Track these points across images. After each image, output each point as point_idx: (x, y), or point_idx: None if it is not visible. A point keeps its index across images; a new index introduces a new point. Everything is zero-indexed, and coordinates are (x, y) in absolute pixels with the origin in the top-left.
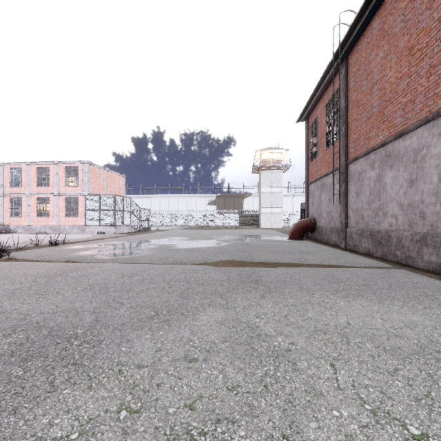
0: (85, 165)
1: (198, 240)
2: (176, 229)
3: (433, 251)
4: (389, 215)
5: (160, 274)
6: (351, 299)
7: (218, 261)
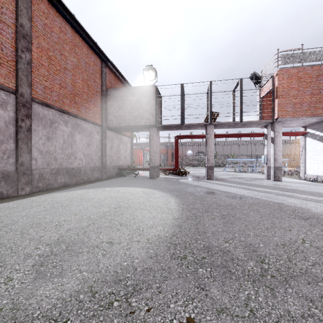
0: None
1: None
2: None
3: None
4: None
5: None
6: None
7: None
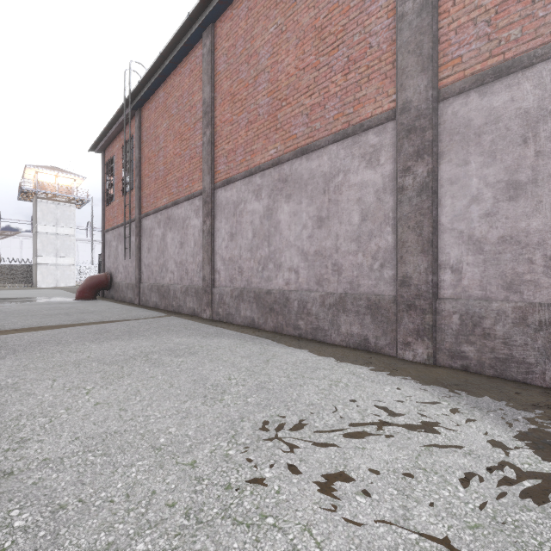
0: None
1: None
2: None
3: (191, 299)
4: (170, 271)
5: None
6: (105, 342)
7: None
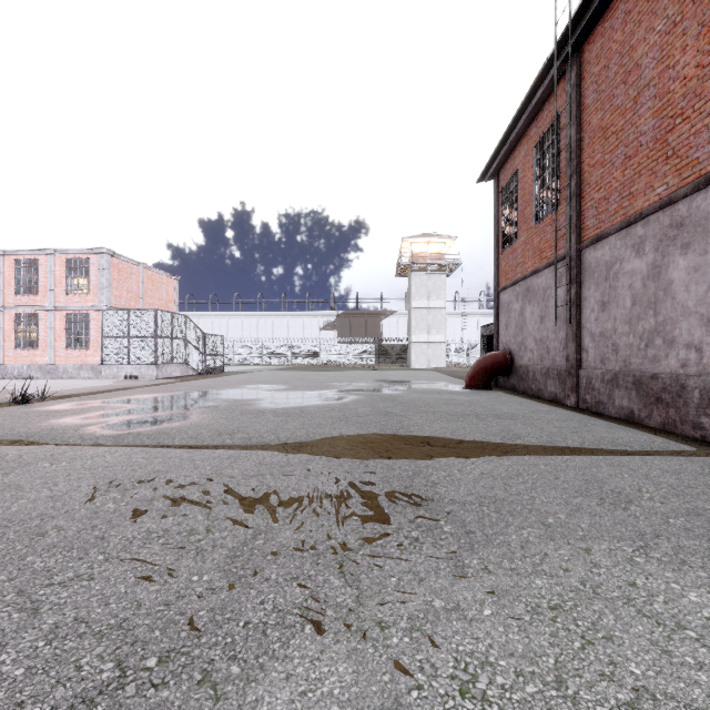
0: (103, 256)
1: (303, 391)
2: (269, 369)
3: None
4: (681, 344)
5: (200, 480)
6: (703, 573)
7: (337, 440)
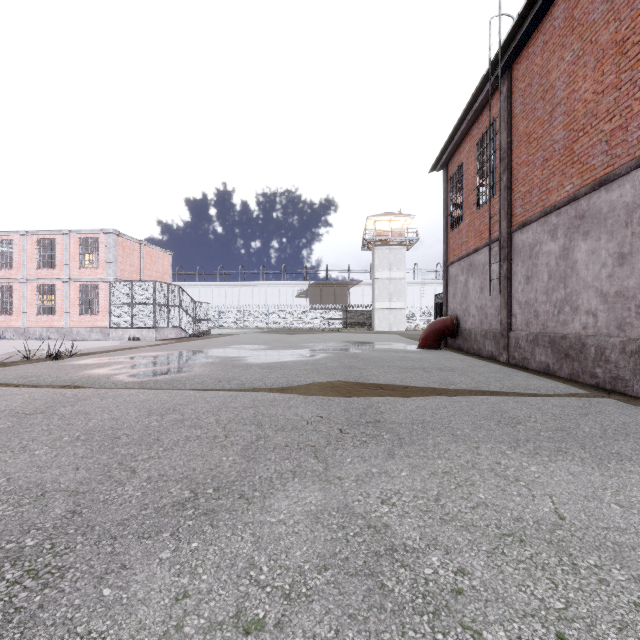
0: (110, 235)
1: (281, 350)
2: (250, 332)
3: None
4: (583, 311)
5: (213, 410)
6: (546, 459)
7: (310, 385)
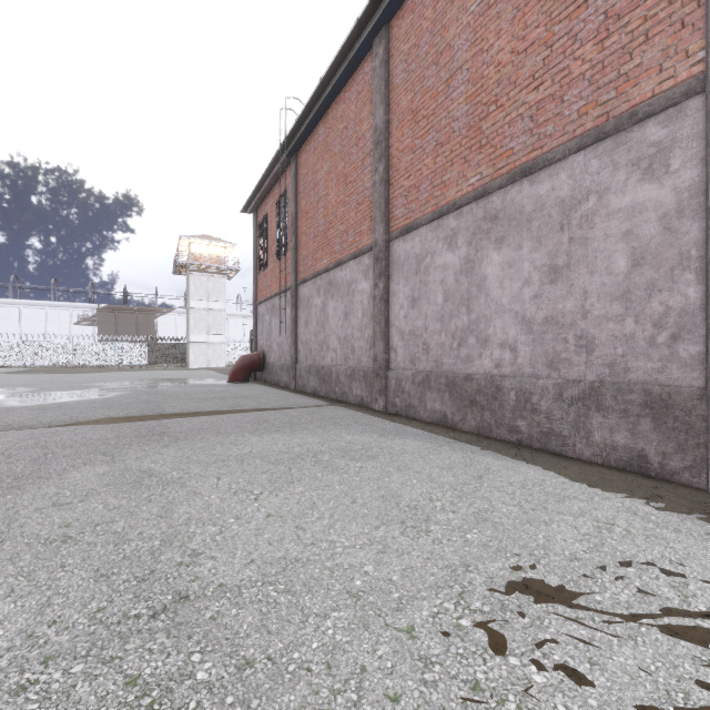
0: None
1: (57, 392)
2: None
3: (359, 385)
4: (331, 349)
5: None
6: (266, 435)
7: (100, 418)
